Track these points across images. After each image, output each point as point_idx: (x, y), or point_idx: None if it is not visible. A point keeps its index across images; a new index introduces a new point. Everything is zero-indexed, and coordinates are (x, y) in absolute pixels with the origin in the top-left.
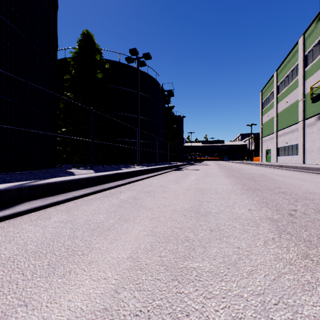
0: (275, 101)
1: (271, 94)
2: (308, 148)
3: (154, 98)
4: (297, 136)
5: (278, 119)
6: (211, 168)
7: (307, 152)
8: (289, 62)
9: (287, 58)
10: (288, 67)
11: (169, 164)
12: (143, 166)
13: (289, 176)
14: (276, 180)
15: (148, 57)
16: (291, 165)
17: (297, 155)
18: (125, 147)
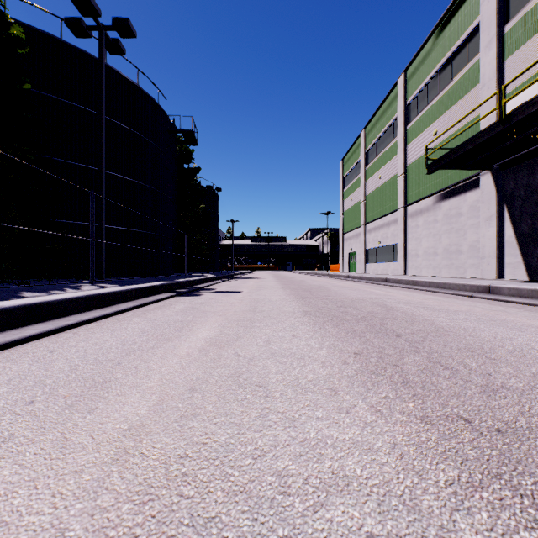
0: (363, 176)
1: (356, 166)
2: (411, 251)
3: (154, 142)
4: (395, 232)
5: (367, 204)
6: (267, 286)
7: (410, 257)
8: (383, 116)
9: (380, 109)
10: (381, 124)
11: (185, 277)
12: (111, 285)
13: (443, 309)
14: (451, 331)
15: (128, 31)
16: (406, 279)
17: (395, 262)
18: (79, 239)
